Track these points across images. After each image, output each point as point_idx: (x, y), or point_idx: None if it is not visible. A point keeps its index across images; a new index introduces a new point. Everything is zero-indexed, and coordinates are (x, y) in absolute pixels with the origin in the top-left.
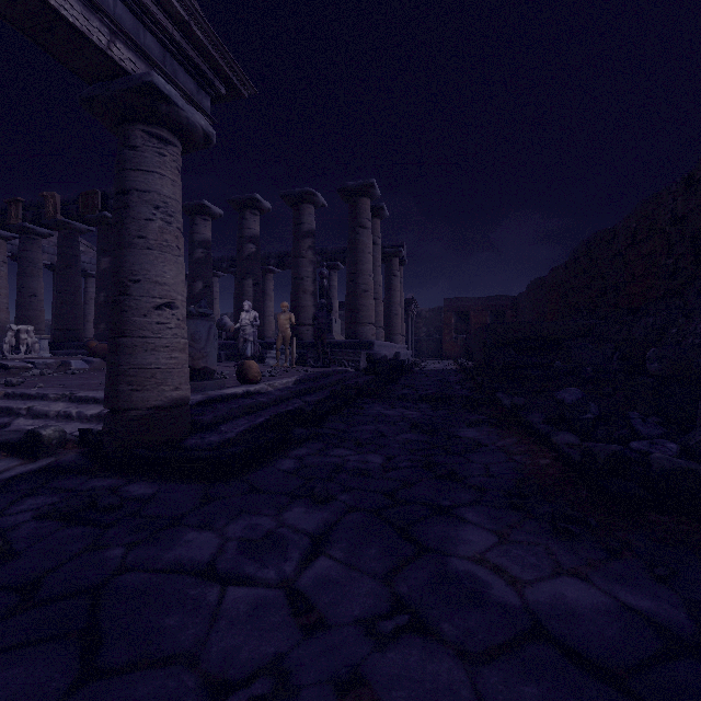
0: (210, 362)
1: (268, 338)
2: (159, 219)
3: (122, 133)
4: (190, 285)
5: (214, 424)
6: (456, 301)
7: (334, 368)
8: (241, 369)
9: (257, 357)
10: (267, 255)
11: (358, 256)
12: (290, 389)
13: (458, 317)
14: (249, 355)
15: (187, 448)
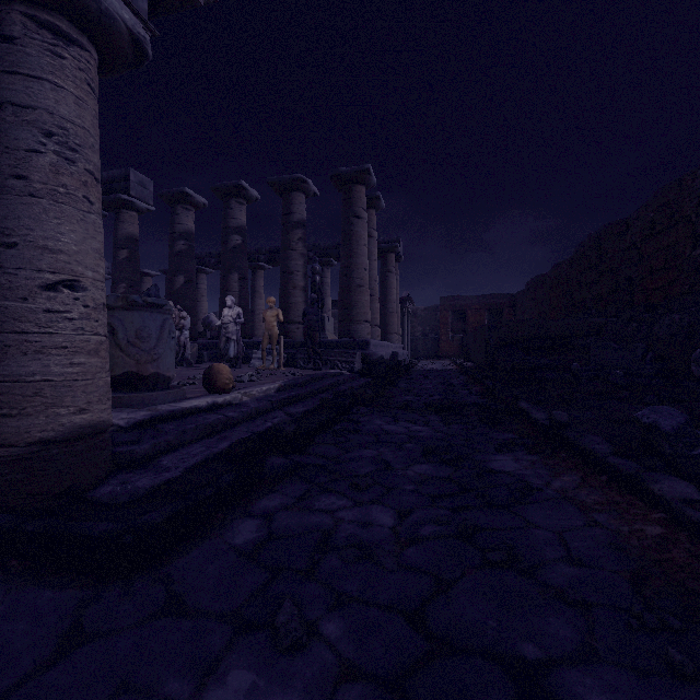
0: (164, 366)
1: (256, 338)
2: (51, 152)
3: None
4: (170, 279)
5: (153, 455)
6: (452, 300)
7: (326, 370)
8: (208, 375)
9: (243, 358)
10: (257, 251)
11: (353, 249)
12: (271, 398)
13: (454, 315)
14: (232, 356)
15: (96, 501)
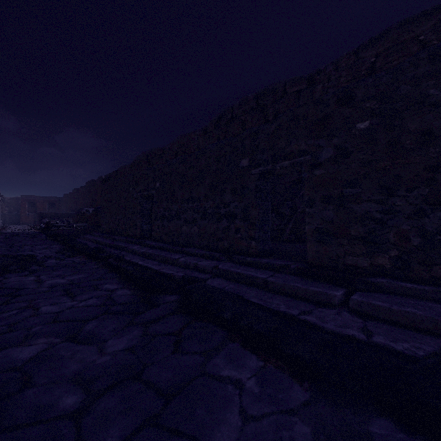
0: None
1: None
2: None
3: None
4: None
5: None
6: (28, 197)
7: None
8: None
9: None
10: None
11: None
12: None
13: (30, 204)
14: None
15: None
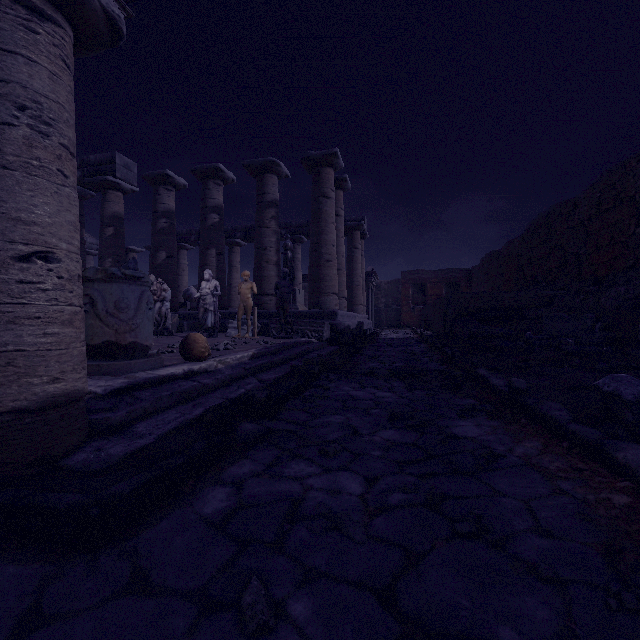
0: (142, 335)
1: (232, 309)
2: (25, 125)
3: None
4: (153, 255)
5: (128, 422)
6: (413, 274)
7: (297, 339)
8: (184, 344)
9: (220, 327)
10: (234, 229)
11: (321, 226)
12: (245, 365)
13: (415, 288)
14: (209, 325)
15: (69, 469)
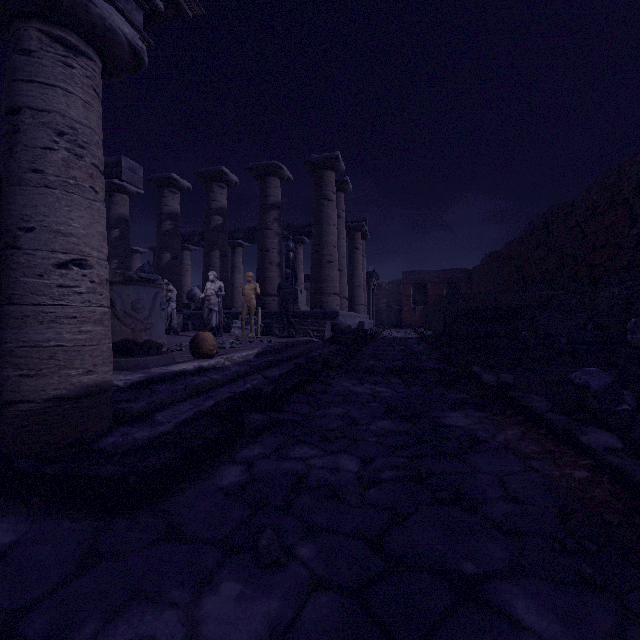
0: (156, 334)
1: (236, 309)
2: (63, 149)
3: (12, 33)
4: (158, 256)
5: (148, 412)
6: (414, 274)
7: (299, 338)
8: (194, 342)
9: (224, 327)
10: (236, 230)
11: (323, 228)
12: (250, 363)
13: (416, 288)
14: (214, 325)
15: (102, 450)
